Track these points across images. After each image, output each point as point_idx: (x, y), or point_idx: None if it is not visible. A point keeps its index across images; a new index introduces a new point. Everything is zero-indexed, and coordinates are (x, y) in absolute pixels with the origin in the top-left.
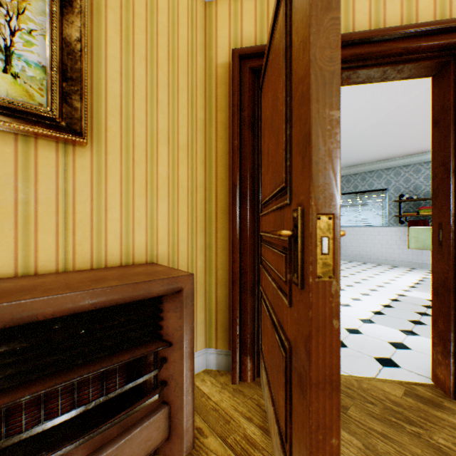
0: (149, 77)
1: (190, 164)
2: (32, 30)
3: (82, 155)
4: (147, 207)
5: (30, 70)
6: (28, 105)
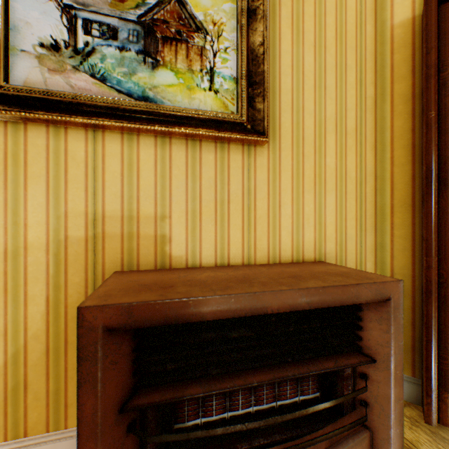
0: (317, 63)
1: (358, 151)
2: (226, 48)
3: (260, 154)
4: (315, 202)
5: (225, 84)
6: (225, 115)
